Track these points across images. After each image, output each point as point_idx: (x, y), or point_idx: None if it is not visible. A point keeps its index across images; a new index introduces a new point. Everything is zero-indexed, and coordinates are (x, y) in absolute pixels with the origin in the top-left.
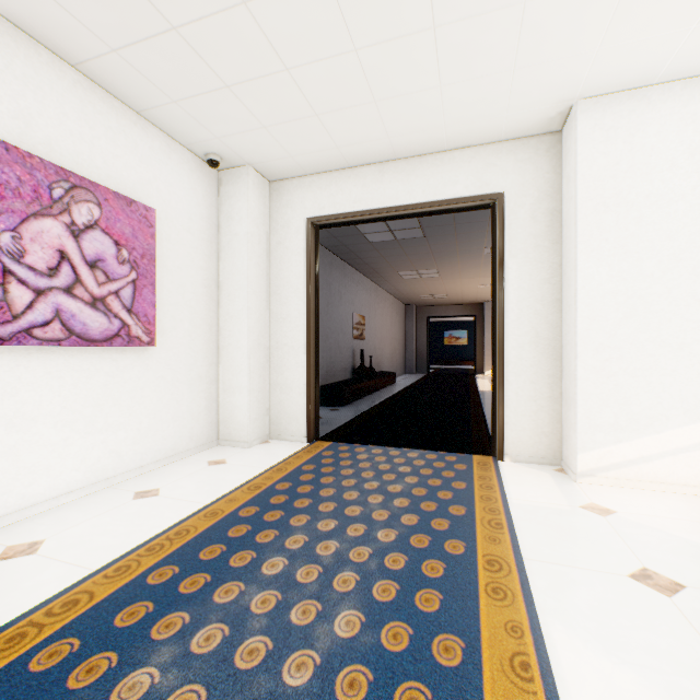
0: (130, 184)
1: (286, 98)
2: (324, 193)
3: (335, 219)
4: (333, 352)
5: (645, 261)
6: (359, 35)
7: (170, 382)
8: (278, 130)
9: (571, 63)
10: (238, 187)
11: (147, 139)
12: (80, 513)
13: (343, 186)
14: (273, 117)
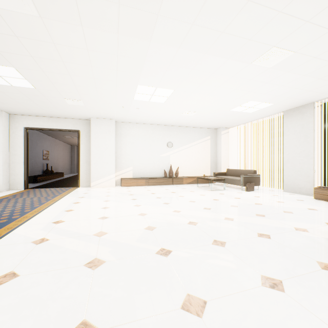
0: None
1: (20, 106)
2: (30, 121)
3: (34, 129)
4: (33, 164)
5: (102, 148)
6: (40, 105)
7: None
8: (16, 109)
9: (86, 114)
10: None
11: None
12: None
13: (37, 120)
14: (15, 107)
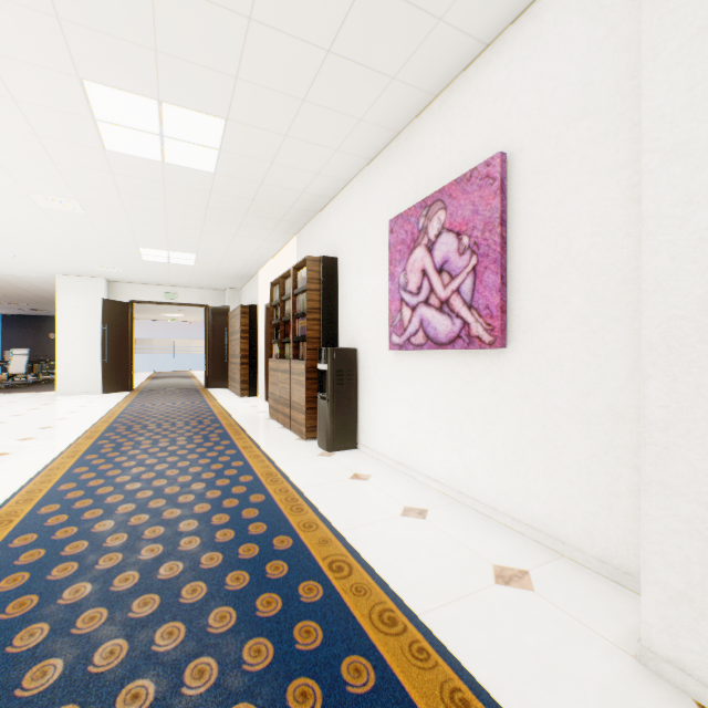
0: (483, 147)
1: None
2: None
3: None
4: None
5: None
6: None
7: (539, 406)
8: None
9: None
10: None
11: (503, 60)
12: (400, 489)
13: None
14: None
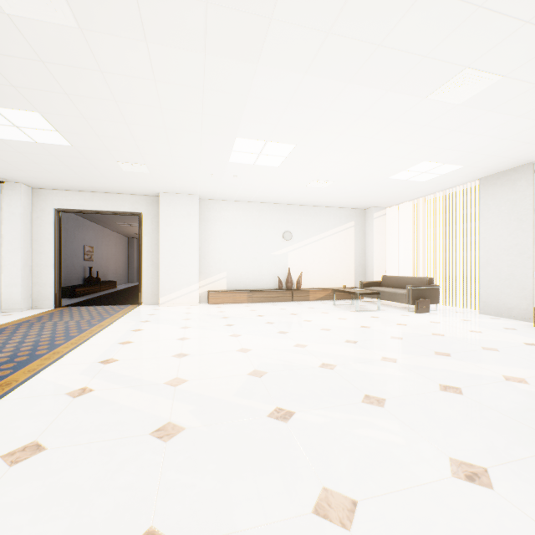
0: None
1: (48, 175)
2: (65, 199)
3: (70, 211)
4: (69, 268)
5: (178, 242)
6: (79, 173)
7: None
8: (42, 179)
9: (152, 187)
10: (15, 192)
11: None
12: None
13: (75, 198)
14: (41, 177)
